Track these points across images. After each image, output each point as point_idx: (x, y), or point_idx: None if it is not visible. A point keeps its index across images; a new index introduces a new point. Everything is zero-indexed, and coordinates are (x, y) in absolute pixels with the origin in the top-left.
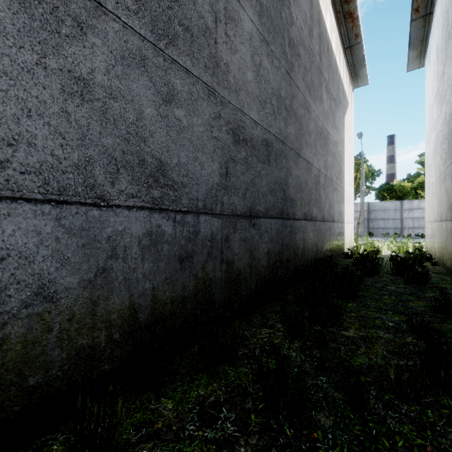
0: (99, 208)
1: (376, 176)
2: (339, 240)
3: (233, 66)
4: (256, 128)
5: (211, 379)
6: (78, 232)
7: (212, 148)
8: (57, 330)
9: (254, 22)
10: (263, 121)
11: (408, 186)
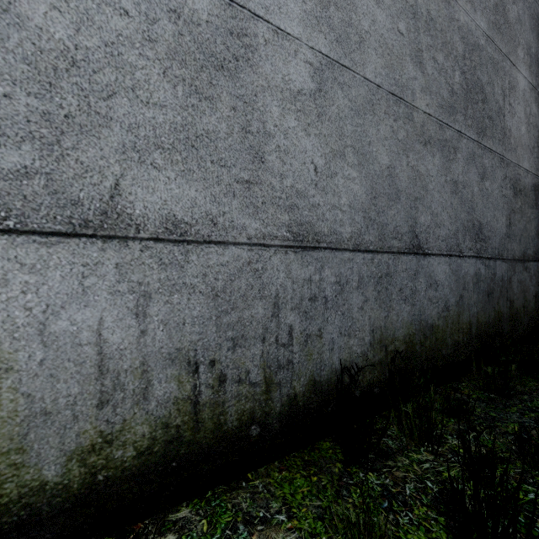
0: (460, 258)
1: None
2: None
3: (513, 128)
4: (527, 176)
5: (537, 379)
6: (454, 272)
7: (502, 205)
8: (449, 328)
9: (526, 77)
10: (531, 167)
11: None
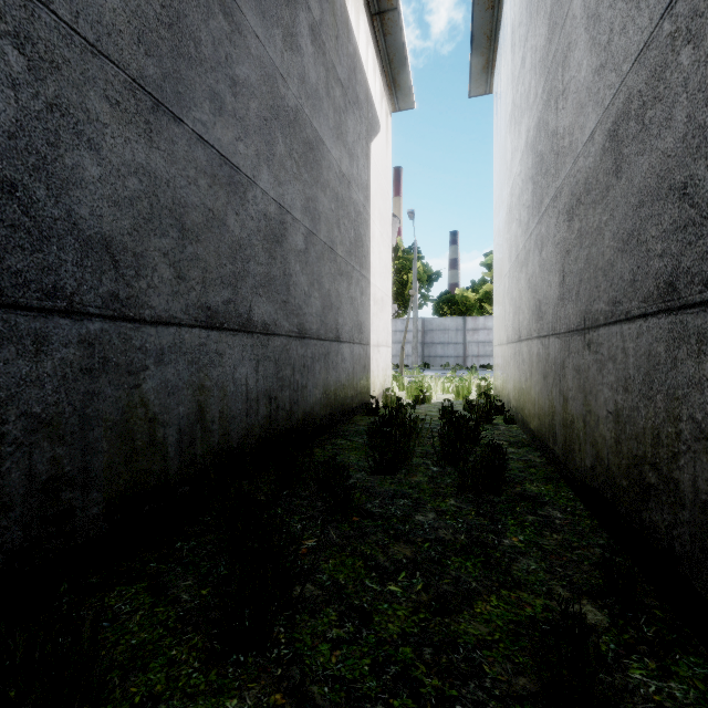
0: None
1: (433, 280)
2: (355, 379)
3: None
4: None
5: None
6: None
7: None
8: None
9: None
10: None
11: (472, 297)
